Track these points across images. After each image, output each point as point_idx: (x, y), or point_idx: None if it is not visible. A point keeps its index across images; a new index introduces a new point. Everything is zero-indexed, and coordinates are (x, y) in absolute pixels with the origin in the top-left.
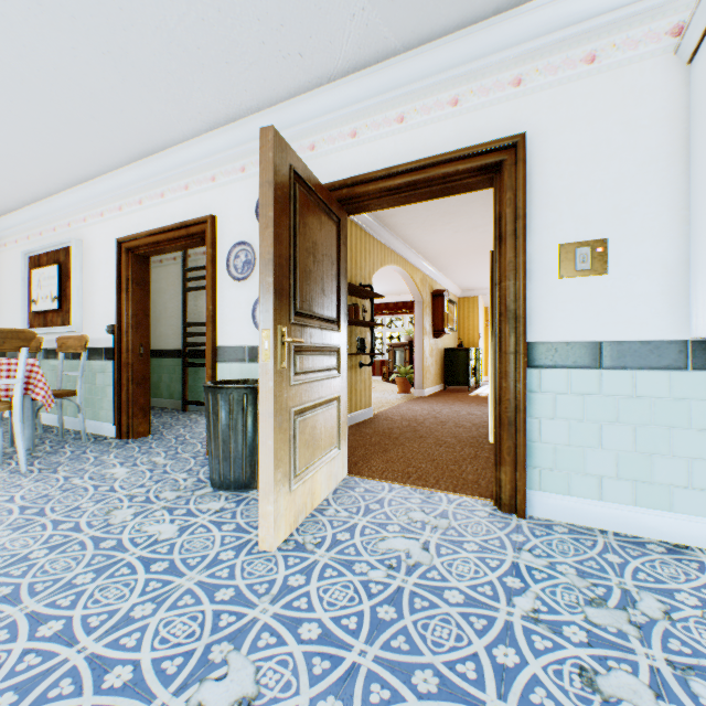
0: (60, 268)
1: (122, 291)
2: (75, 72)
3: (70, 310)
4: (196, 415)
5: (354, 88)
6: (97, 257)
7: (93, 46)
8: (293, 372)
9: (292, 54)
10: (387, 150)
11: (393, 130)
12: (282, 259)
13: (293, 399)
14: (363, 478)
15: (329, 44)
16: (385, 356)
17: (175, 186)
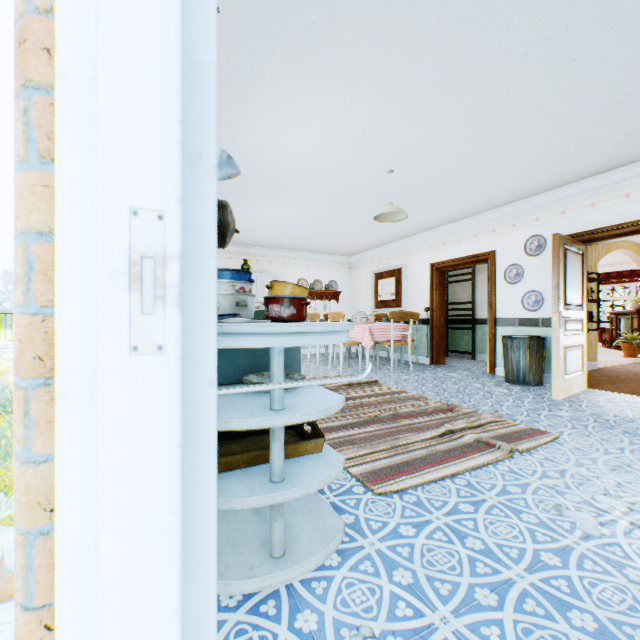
0: (394, 279)
1: (432, 290)
2: (443, 206)
3: (400, 300)
4: (456, 358)
5: (592, 183)
6: (415, 273)
7: (457, 199)
8: (563, 330)
9: (556, 180)
10: (616, 213)
11: (620, 202)
12: (560, 284)
13: (563, 342)
14: (598, 390)
15: (579, 173)
16: (604, 324)
17: (467, 236)
